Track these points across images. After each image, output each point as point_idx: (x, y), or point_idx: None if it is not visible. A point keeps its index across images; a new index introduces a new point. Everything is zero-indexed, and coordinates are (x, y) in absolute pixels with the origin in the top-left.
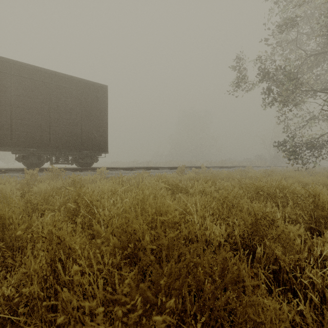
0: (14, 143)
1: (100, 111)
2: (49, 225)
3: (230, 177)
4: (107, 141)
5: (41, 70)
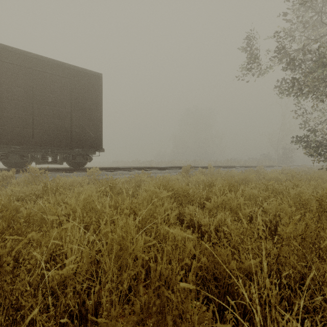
0: None
1: (94, 103)
2: None
3: (248, 179)
4: (101, 137)
5: (22, 53)
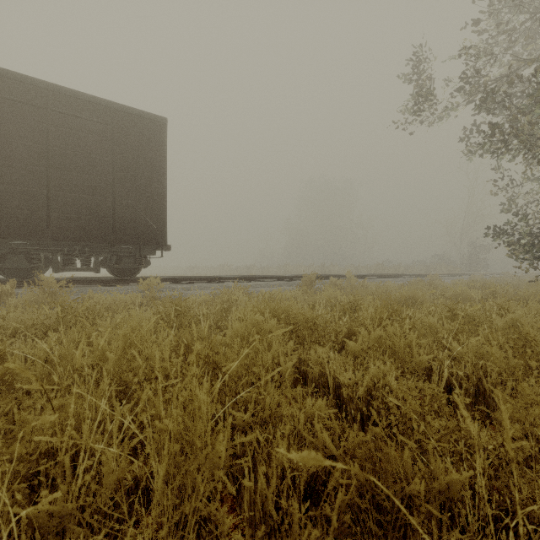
0: None
1: (152, 167)
2: None
3: (417, 298)
4: (166, 226)
5: (30, 82)
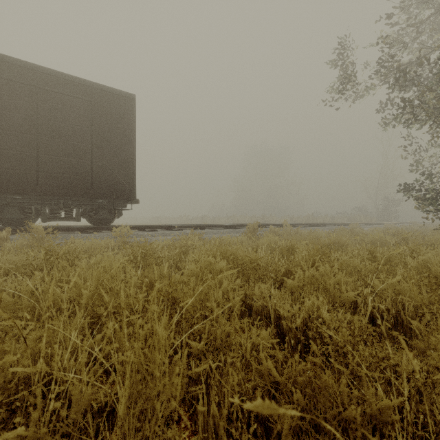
0: None
1: (123, 135)
2: None
3: (342, 242)
4: (134, 183)
5: (22, 65)
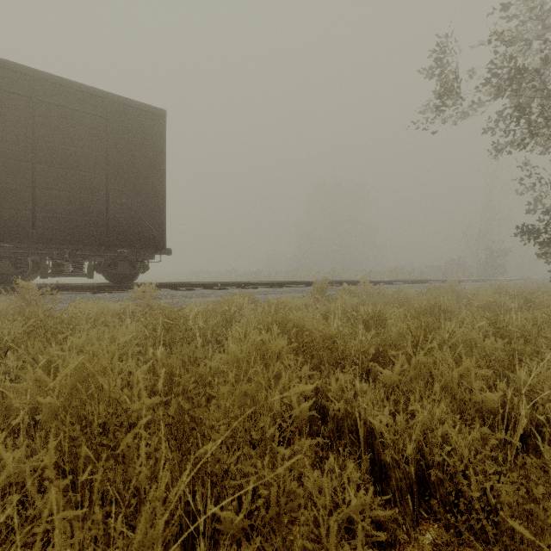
0: None
1: (150, 164)
2: None
3: (444, 307)
4: (165, 227)
5: (13, 68)
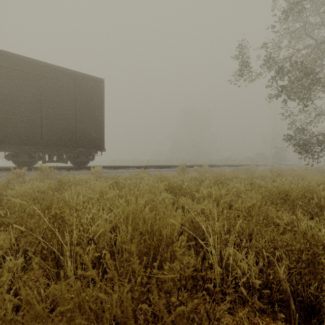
0: (1, 139)
1: (96, 106)
2: (2, 249)
3: (237, 176)
4: (103, 138)
5: (32, 61)
